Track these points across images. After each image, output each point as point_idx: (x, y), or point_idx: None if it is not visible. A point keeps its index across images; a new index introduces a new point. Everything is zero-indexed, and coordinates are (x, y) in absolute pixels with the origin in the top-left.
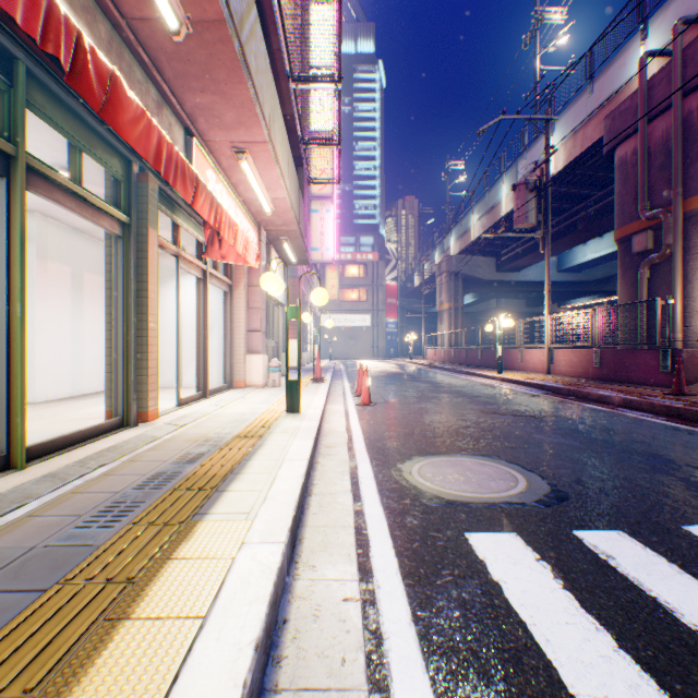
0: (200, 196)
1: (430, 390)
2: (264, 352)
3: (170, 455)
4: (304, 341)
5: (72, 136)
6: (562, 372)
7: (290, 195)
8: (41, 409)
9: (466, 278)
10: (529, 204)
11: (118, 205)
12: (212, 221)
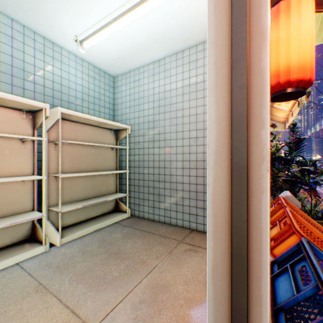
0: None
1: None
2: None
3: None
4: None
5: None
6: None
7: None
8: None
9: None
10: (322, 133)
11: None
12: None
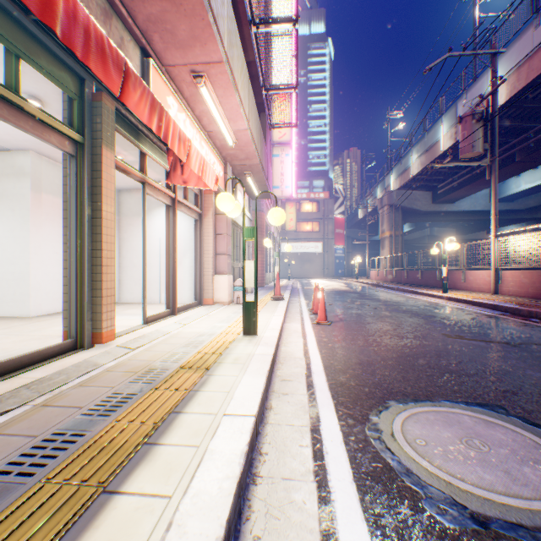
0: (131, 90)
1: (381, 309)
2: (229, 273)
3: (93, 396)
4: (267, 264)
5: (2, 36)
6: (510, 292)
7: (251, 128)
8: (29, 324)
9: (405, 210)
10: (476, 134)
11: (72, 125)
12: (153, 127)
